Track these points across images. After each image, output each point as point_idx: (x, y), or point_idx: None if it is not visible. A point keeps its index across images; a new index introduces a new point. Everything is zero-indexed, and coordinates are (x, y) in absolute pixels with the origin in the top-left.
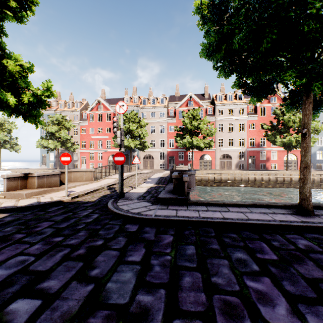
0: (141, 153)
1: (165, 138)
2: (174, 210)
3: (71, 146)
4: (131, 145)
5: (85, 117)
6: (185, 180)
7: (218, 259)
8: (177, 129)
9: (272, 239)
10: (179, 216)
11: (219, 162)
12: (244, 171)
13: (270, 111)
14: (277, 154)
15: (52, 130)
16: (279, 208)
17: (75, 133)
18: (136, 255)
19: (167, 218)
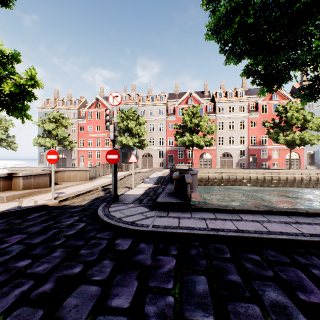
0: (140, 152)
1: (164, 136)
2: (175, 218)
3: (69, 144)
4: (129, 143)
5: (83, 115)
6: (188, 182)
7: (244, 303)
8: (176, 127)
9: (309, 265)
10: (182, 227)
11: (219, 160)
12: (245, 170)
13: (271, 109)
14: (279, 153)
15: (49, 128)
16: (301, 216)
17: (73, 131)
18: (124, 294)
19: (168, 231)
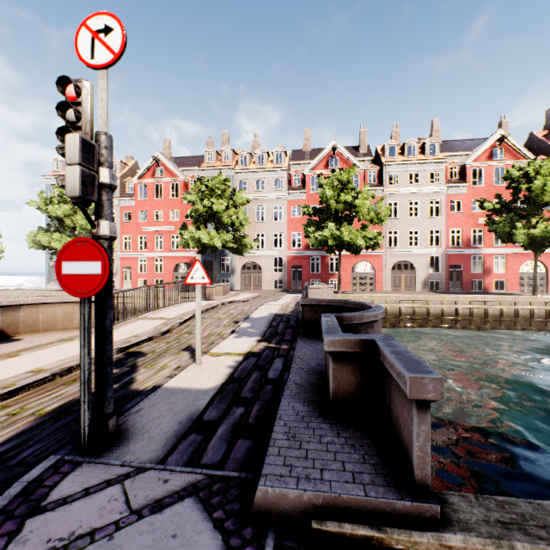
0: (238, 260)
1: (285, 229)
2: None
3: None
4: (215, 243)
5: (129, 191)
6: (422, 398)
7: None
8: (308, 212)
9: None
10: None
11: (390, 276)
12: (447, 295)
13: (492, 177)
14: (506, 261)
15: (57, 213)
16: None
17: None
18: None
19: None
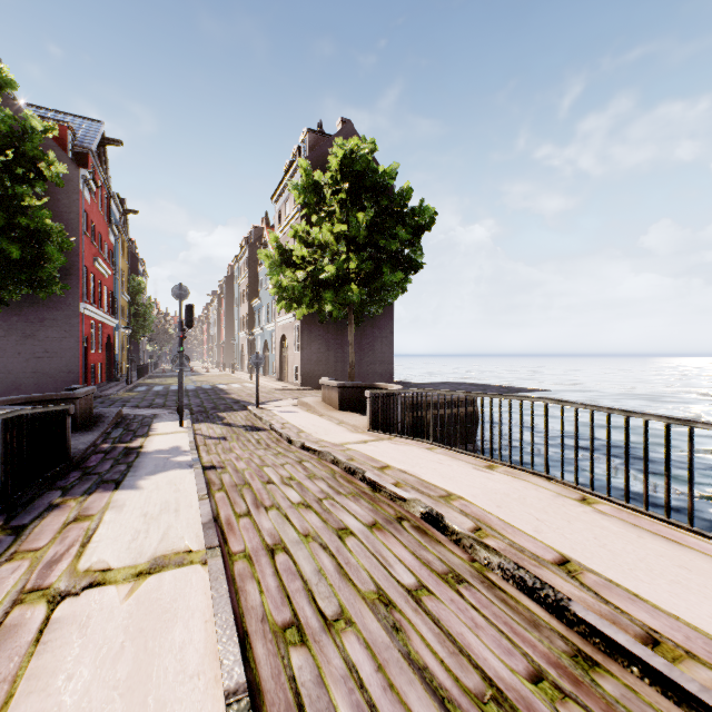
0: None
1: None
2: None
3: None
4: None
5: None
6: None
7: None
8: None
9: None
10: None
11: None
12: None
13: None
14: None
15: None
16: None
17: None
18: (130, 405)
19: None
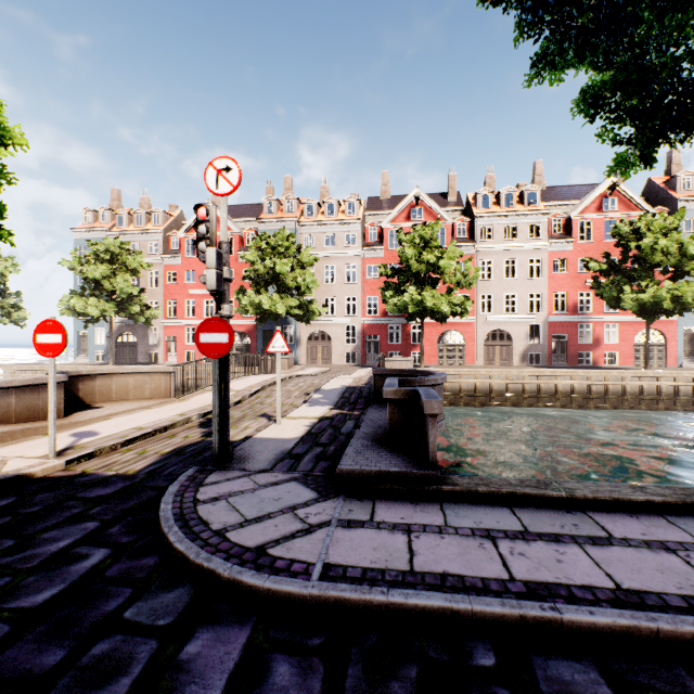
0: (303, 328)
1: (359, 292)
2: (398, 530)
3: (143, 311)
4: (278, 309)
5: (174, 247)
6: (432, 413)
7: None
8: (386, 273)
9: None
10: (424, 575)
11: (482, 348)
12: (544, 370)
13: (602, 231)
14: (618, 331)
15: (94, 274)
16: None
17: (154, 283)
18: None
19: (377, 598)
